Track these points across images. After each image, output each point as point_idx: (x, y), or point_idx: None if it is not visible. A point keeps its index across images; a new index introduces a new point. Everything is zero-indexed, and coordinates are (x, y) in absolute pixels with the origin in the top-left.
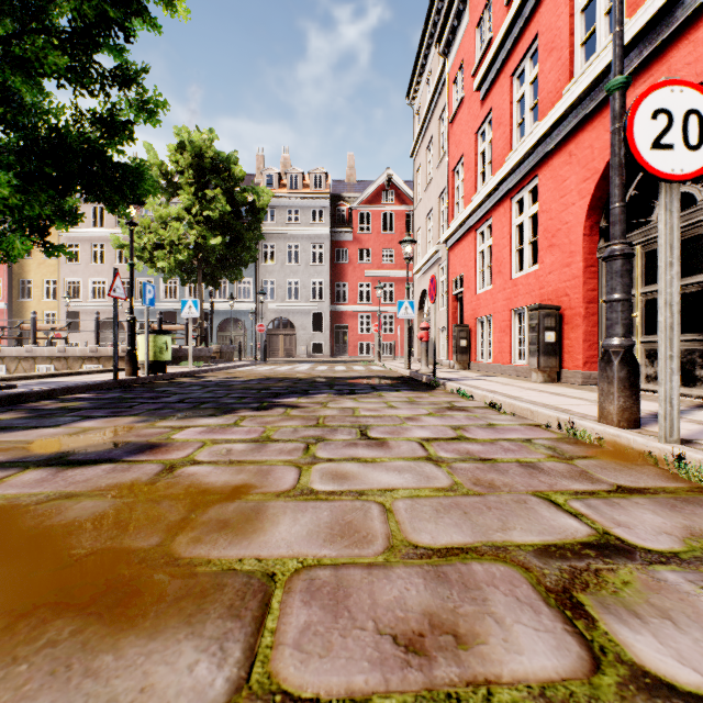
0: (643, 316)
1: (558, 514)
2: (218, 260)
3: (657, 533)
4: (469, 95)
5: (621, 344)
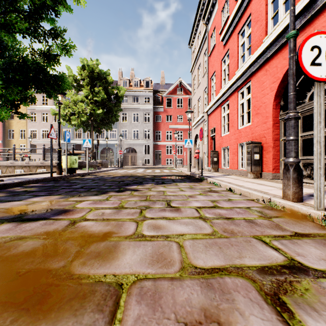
0: (301, 147)
1: (267, 248)
2: (100, 120)
3: (318, 259)
4: (218, 43)
5: (294, 161)
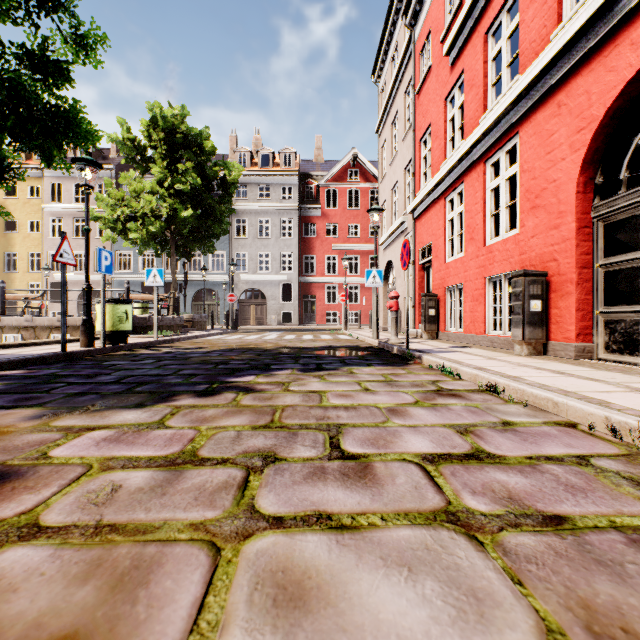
0: None
1: None
2: (190, 233)
3: None
4: (437, 62)
5: None
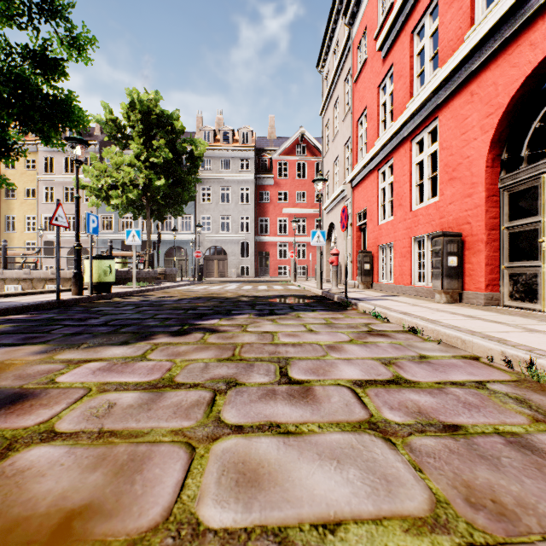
0: None
1: None
2: (163, 199)
3: None
4: (372, 55)
5: None
